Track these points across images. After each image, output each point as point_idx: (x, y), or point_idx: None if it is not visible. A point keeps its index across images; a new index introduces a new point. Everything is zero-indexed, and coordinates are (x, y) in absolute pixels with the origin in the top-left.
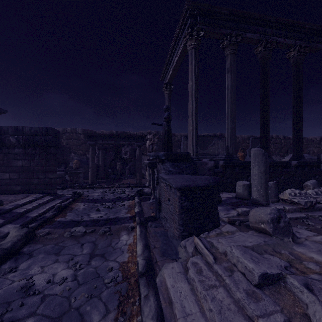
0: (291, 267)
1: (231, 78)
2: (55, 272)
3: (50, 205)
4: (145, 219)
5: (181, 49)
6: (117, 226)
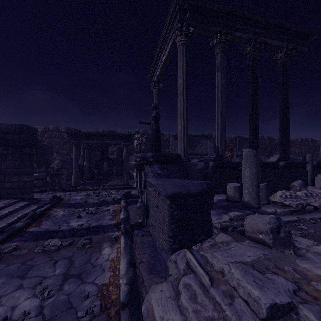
0: (299, 291)
1: (221, 77)
2: (16, 304)
3: (23, 212)
4: (131, 226)
5: (170, 45)
6: (100, 236)
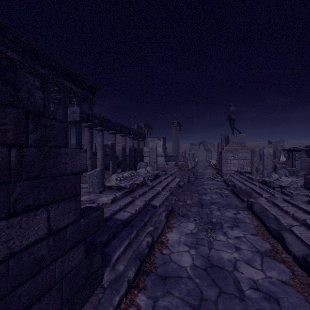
0: None
1: None
2: None
3: None
4: None
5: None
6: None
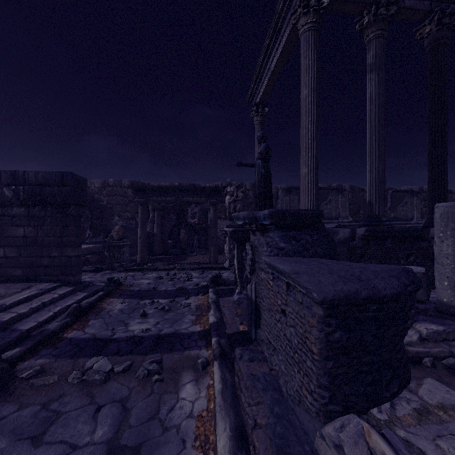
0: None
1: (378, 81)
2: None
3: (64, 304)
4: (228, 337)
5: (285, 39)
6: (176, 356)
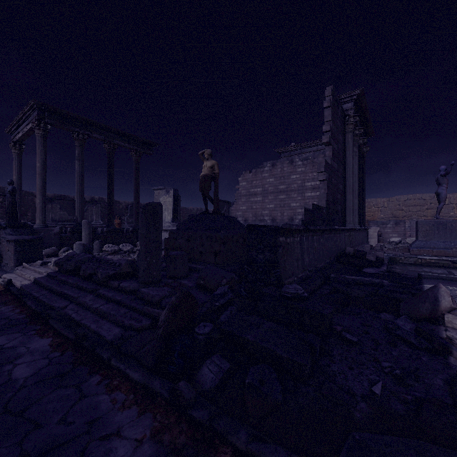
0: None
1: (80, 165)
2: None
3: None
4: None
5: (31, 126)
6: None
